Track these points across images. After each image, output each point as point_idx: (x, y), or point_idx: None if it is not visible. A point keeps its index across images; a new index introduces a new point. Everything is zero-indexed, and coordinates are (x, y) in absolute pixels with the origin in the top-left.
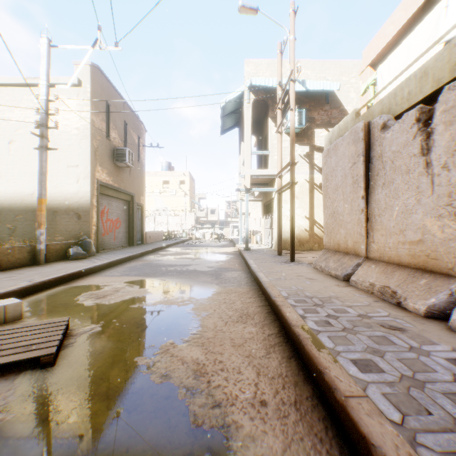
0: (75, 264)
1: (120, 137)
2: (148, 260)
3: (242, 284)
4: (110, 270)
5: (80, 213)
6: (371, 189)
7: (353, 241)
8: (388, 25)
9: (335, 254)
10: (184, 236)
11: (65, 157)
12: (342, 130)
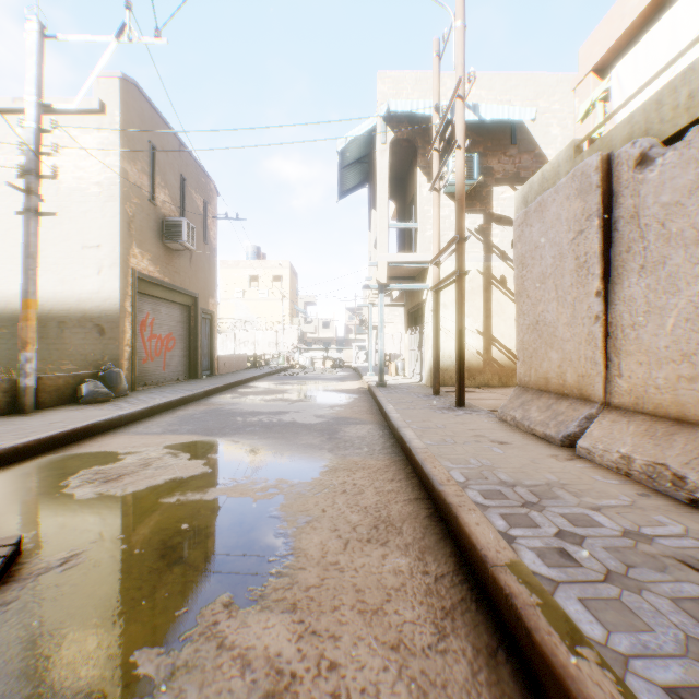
0: (87, 412)
1: (174, 201)
2: (216, 403)
3: (376, 451)
4: (148, 422)
5: (103, 325)
6: (615, 277)
7: (577, 374)
8: None
9: (541, 396)
10: (281, 362)
11: (78, 231)
12: (548, 180)
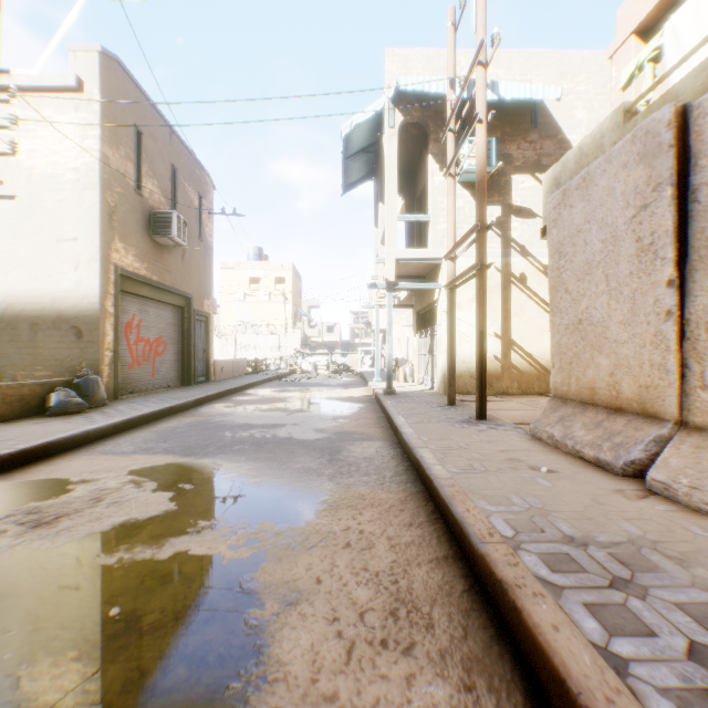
0: (50, 427)
1: (164, 192)
2: (206, 414)
3: (387, 478)
4: (121, 438)
5: (81, 326)
6: (694, 261)
7: (638, 385)
8: None
9: (585, 410)
10: (283, 367)
11: (53, 222)
12: (587, 155)
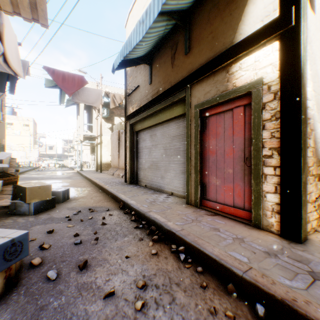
0: None
1: None
2: (25, 176)
3: (80, 179)
4: None
5: None
6: (120, 149)
7: (116, 164)
8: None
9: (113, 168)
10: (32, 165)
11: None
12: (118, 127)
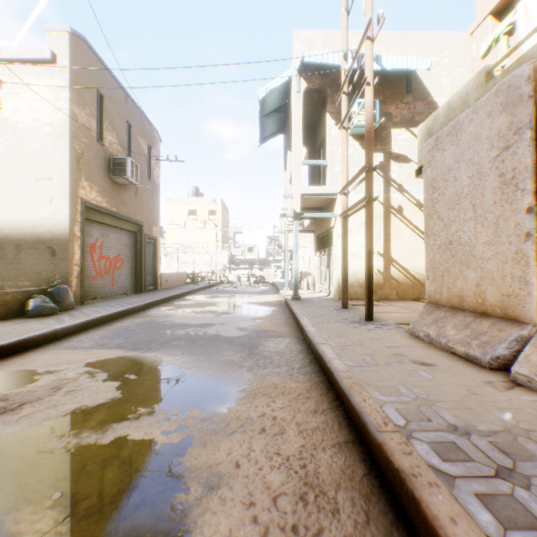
0: (27, 326)
1: (121, 143)
2: (152, 315)
3: (295, 370)
4: (83, 335)
5: (54, 247)
6: None
7: (501, 294)
8: None
9: (455, 314)
10: (214, 278)
11: (33, 165)
12: (455, 110)
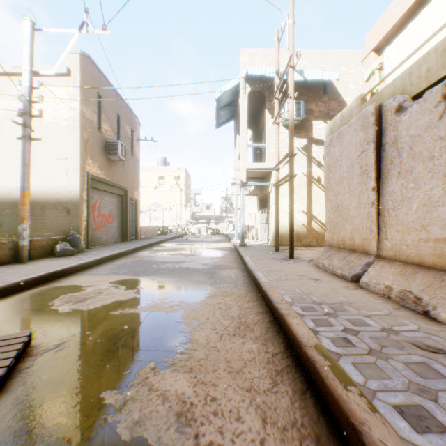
0: (61, 262)
1: (113, 129)
2: (140, 256)
3: (239, 285)
4: (98, 268)
5: (69, 207)
6: (383, 179)
7: (361, 238)
8: (395, 5)
9: (340, 252)
10: (180, 231)
11: (53, 149)
12: (345, 118)
